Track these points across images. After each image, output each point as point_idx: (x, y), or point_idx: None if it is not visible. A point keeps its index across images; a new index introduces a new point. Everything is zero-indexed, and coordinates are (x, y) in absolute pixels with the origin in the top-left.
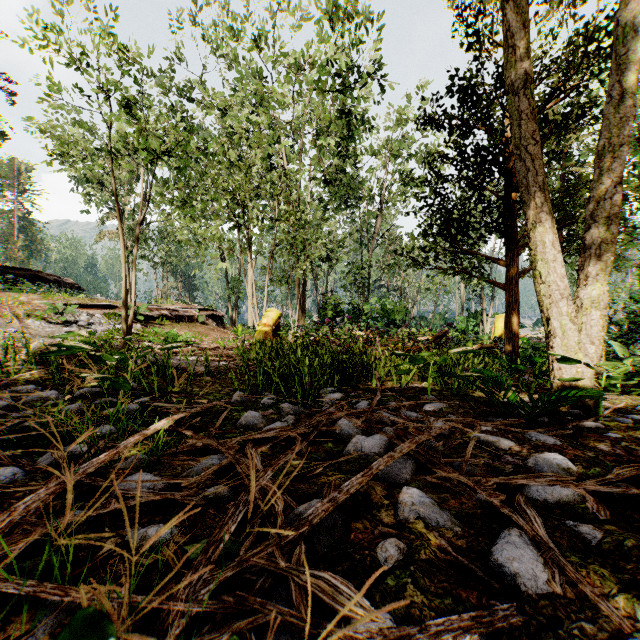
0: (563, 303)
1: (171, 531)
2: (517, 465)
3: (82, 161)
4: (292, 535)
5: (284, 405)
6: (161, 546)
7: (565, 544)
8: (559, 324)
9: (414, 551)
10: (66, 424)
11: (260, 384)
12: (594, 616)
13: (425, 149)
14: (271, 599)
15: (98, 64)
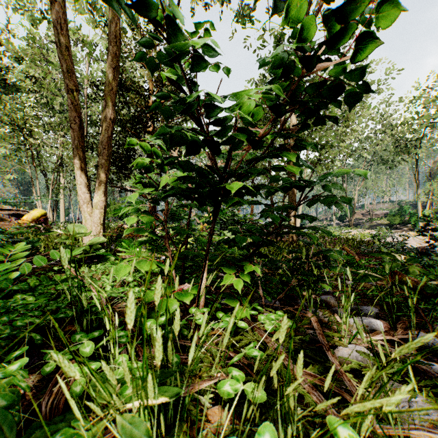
0: (85, 206)
1: None
2: None
3: None
4: None
5: None
6: None
7: None
8: (83, 216)
9: None
10: None
11: None
12: None
13: None
14: None
15: None
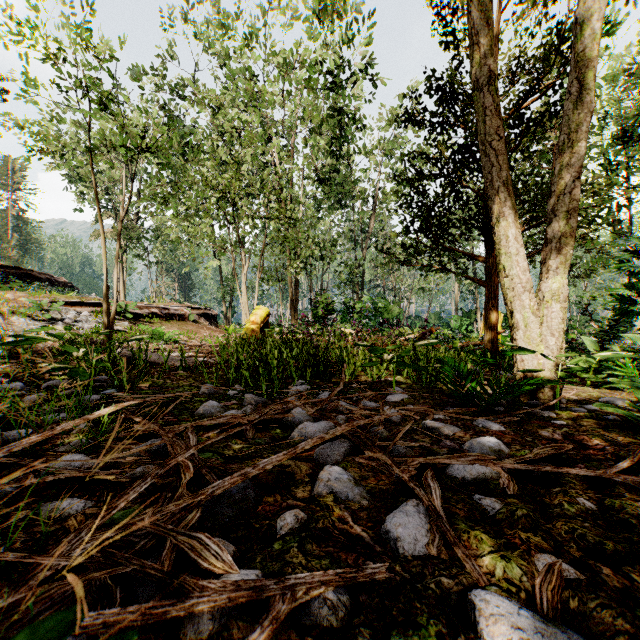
0: (525, 296)
1: (85, 504)
2: (453, 448)
3: (62, 157)
4: (186, 503)
5: (247, 396)
6: (69, 517)
7: (462, 514)
8: (522, 317)
9: (313, 521)
10: (14, 410)
11: (231, 377)
12: (458, 574)
13: (418, 148)
14: (148, 559)
15: (75, 60)
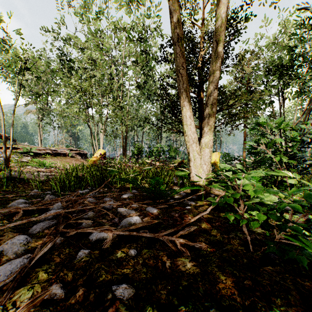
0: (194, 145)
1: None
2: (115, 223)
3: None
4: None
5: (47, 196)
6: None
7: (57, 261)
8: (192, 155)
9: None
10: None
11: (53, 186)
12: None
13: None
14: None
15: None
